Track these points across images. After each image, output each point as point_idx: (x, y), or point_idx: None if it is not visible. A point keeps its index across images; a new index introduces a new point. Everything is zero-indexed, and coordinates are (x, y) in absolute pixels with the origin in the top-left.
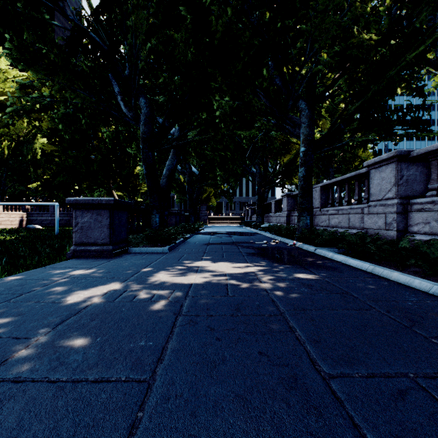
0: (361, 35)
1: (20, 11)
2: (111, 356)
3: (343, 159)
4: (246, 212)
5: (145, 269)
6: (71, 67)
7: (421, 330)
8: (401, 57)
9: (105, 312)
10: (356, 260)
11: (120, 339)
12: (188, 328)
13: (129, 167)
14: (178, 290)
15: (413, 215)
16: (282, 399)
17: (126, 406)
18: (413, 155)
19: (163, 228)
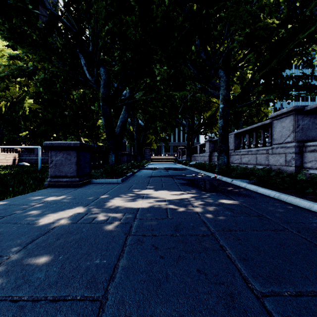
0: (266, 20)
1: (10, 2)
2: (70, 274)
3: (249, 115)
4: (178, 153)
5: (103, 196)
6: (48, 44)
7: None
8: (295, 37)
9: (68, 232)
10: (265, 189)
11: (79, 257)
12: (136, 247)
13: (93, 120)
14: (128, 213)
15: (307, 154)
16: None
17: None
18: (307, 109)
19: (118, 164)
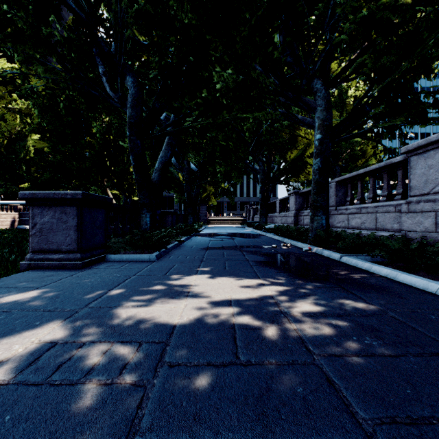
0: None
1: None
2: None
3: (350, 156)
4: (248, 212)
5: (113, 290)
6: (42, 36)
7: None
8: None
9: None
10: (412, 276)
11: None
12: None
13: (124, 164)
14: (147, 344)
15: None
16: None
17: None
18: None
19: (155, 229)
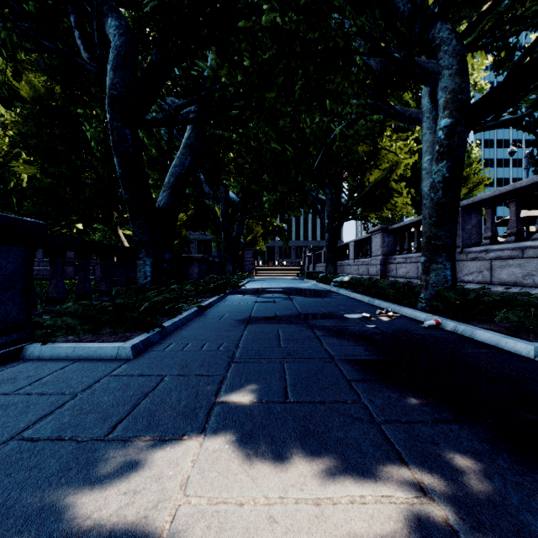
0: None
1: None
2: None
3: None
4: (307, 259)
5: None
6: None
7: None
8: None
9: None
10: None
11: None
12: None
13: None
14: None
15: None
16: None
17: None
18: None
19: (161, 285)
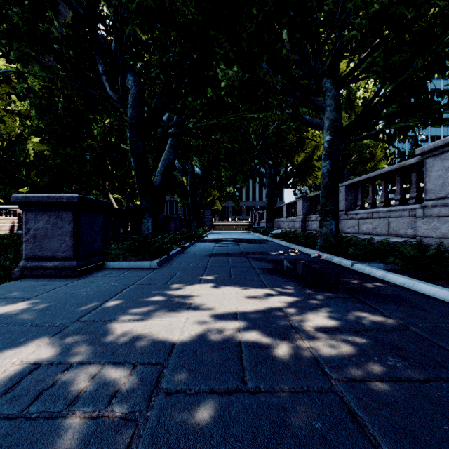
0: None
1: None
2: None
3: (359, 160)
4: (254, 217)
5: (109, 301)
6: (38, 32)
7: None
8: None
9: None
10: (431, 285)
11: None
12: None
13: (126, 167)
14: (142, 365)
15: None
16: None
17: None
18: None
19: (157, 235)
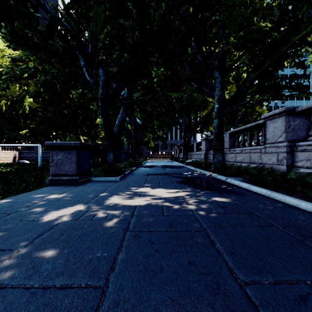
0: (259, 24)
1: (12, 6)
2: (75, 265)
3: (244, 113)
4: (175, 151)
5: (102, 194)
6: (49, 46)
7: (311, 244)
8: (288, 39)
9: (71, 228)
10: (257, 187)
11: (82, 250)
12: (134, 242)
13: (92, 119)
14: (126, 210)
15: (298, 154)
16: (209, 304)
17: (85, 311)
18: (298, 110)
19: (116, 163)
